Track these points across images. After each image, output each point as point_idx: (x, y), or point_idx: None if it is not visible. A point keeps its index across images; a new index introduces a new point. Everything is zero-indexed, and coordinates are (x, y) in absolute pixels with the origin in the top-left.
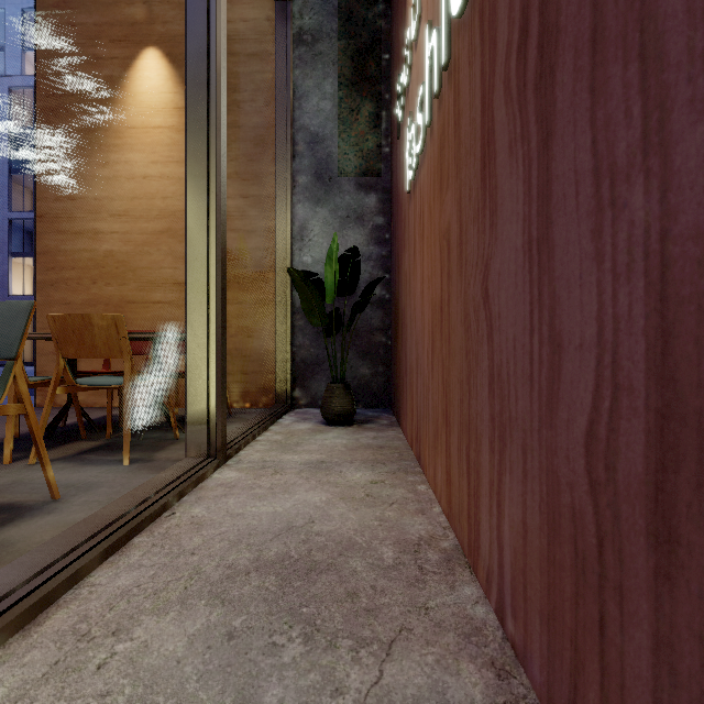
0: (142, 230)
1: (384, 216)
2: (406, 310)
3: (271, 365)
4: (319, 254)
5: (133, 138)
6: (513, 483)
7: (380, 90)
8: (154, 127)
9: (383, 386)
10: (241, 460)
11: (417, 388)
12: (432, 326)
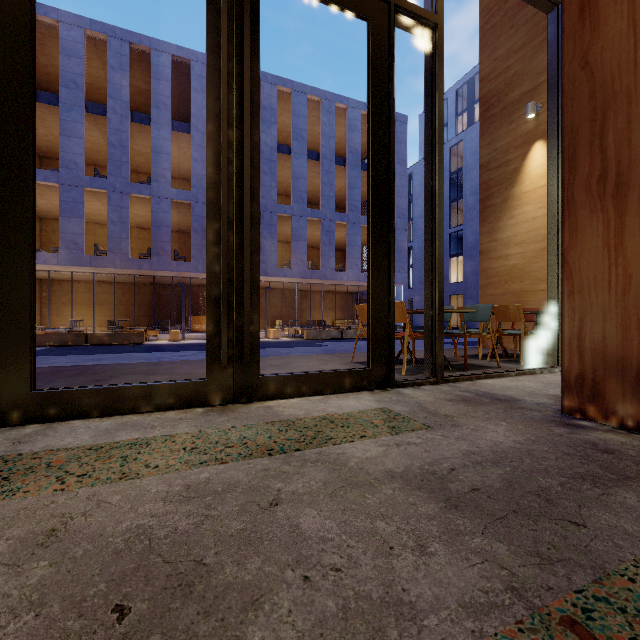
0: (532, 249)
1: None
2: None
3: None
4: None
5: (527, 198)
6: None
7: None
8: (539, 187)
9: None
10: None
11: None
12: None
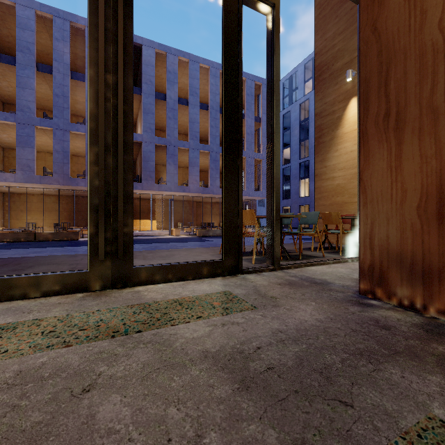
0: (350, 173)
1: None
2: None
3: None
4: None
5: (346, 137)
6: None
7: None
8: (355, 129)
9: None
10: None
11: None
12: None
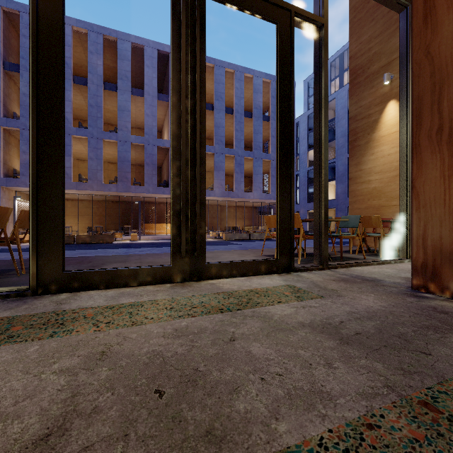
0: (387, 176)
1: None
2: None
3: None
4: None
5: (383, 140)
6: None
7: None
8: (392, 133)
9: None
10: None
11: None
12: None
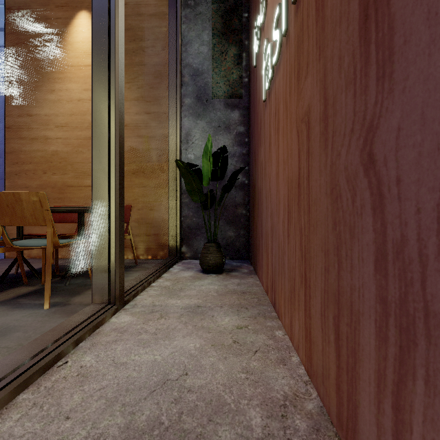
0: (77, 136)
1: (244, 126)
2: (262, 190)
3: (166, 230)
4: (199, 153)
5: (71, 73)
6: (435, 401)
7: (241, 38)
8: (85, 65)
9: (243, 244)
10: (136, 304)
11: (272, 249)
12: (288, 200)
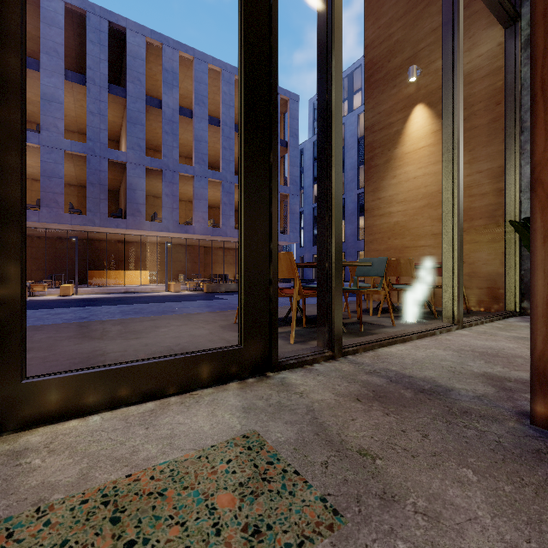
0: (413, 207)
1: None
2: None
3: (501, 283)
4: None
5: (408, 158)
6: None
7: None
8: (419, 148)
9: None
10: (471, 329)
11: None
12: None
